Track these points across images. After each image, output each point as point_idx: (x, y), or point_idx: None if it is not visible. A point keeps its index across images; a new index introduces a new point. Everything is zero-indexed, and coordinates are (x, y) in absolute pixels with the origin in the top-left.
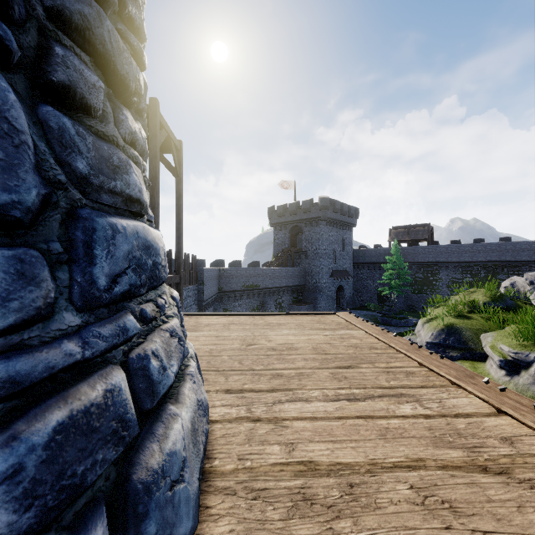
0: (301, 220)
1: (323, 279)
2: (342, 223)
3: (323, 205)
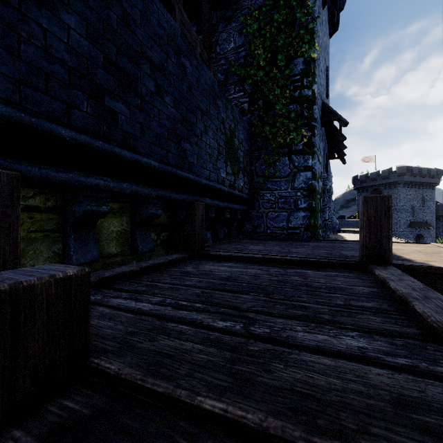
0: (380, 184)
1: (400, 228)
2: (421, 184)
3: (400, 172)
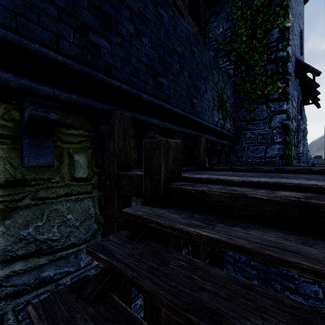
0: None
1: None
2: None
3: None
